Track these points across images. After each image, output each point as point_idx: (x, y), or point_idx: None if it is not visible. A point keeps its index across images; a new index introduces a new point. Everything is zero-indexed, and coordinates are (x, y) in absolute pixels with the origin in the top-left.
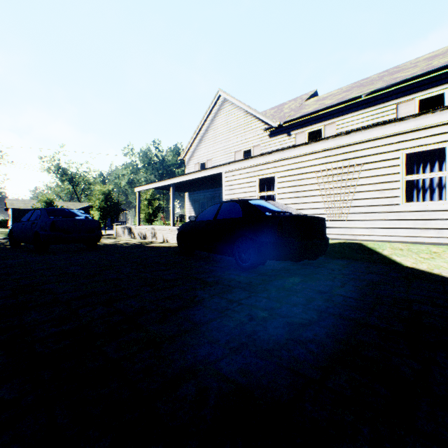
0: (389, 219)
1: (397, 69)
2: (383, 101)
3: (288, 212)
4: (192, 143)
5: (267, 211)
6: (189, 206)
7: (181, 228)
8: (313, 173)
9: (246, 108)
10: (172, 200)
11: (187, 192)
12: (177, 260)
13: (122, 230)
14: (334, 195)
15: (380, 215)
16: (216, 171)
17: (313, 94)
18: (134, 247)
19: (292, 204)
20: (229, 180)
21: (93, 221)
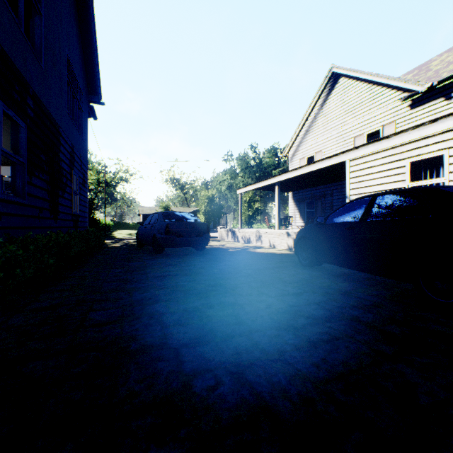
0: None
1: None
2: None
3: None
4: (297, 136)
5: None
6: (292, 207)
7: (301, 233)
8: None
9: (372, 78)
10: (277, 200)
11: (290, 191)
12: (302, 275)
13: (226, 233)
14: None
15: None
16: (336, 161)
17: None
18: (241, 253)
19: None
20: (356, 170)
21: (201, 224)
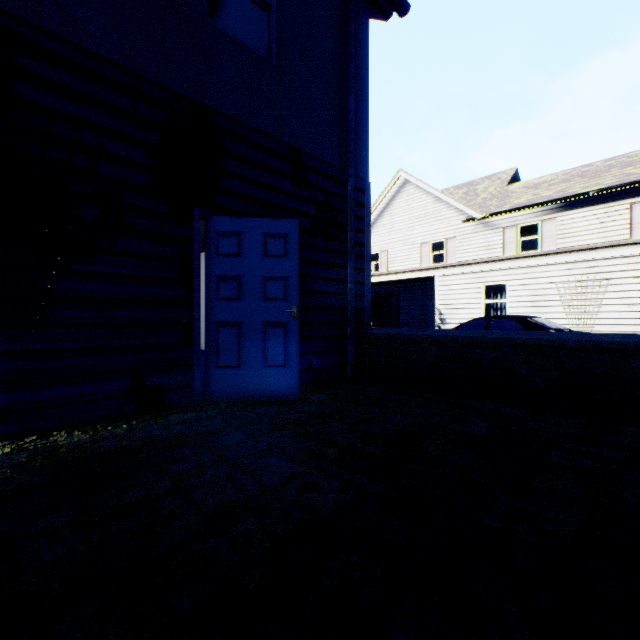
0: (637, 331)
1: (626, 159)
2: (614, 199)
3: (563, 329)
4: None
5: (549, 329)
6: None
7: None
8: (552, 284)
9: (438, 195)
10: None
11: None
12: None
13: None
14: (577, 307)
15: (628, 328)
16: (427, 274)
17: (513, 174)
18: None
19: (527, 313)
20: (444, 285)
21: None
